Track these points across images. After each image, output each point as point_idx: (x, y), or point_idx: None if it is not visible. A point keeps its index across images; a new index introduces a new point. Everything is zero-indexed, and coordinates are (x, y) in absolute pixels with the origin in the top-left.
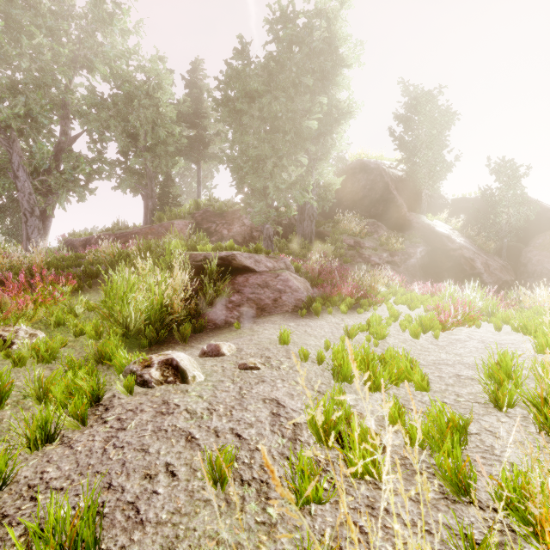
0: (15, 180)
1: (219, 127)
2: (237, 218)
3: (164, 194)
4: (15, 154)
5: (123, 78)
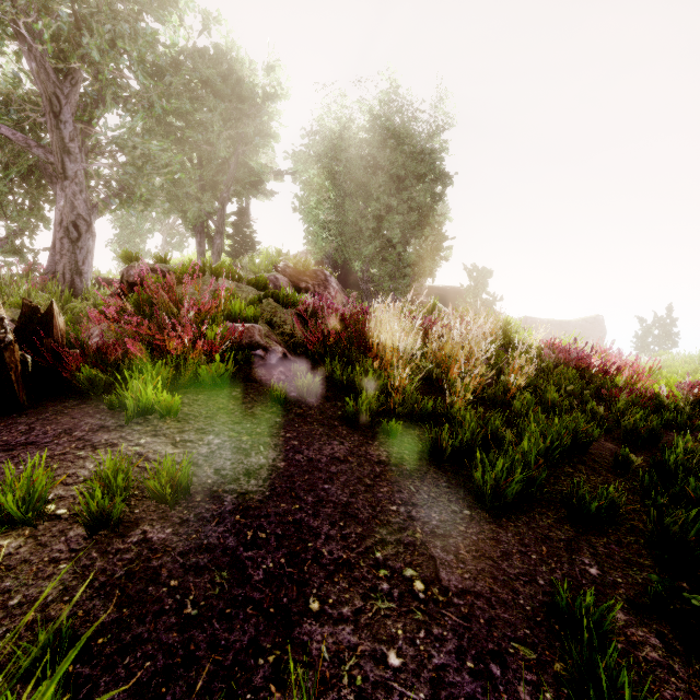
0: (60, 156)
1: (268, 158)
2: (326, 281)
3: (247, 234)
4: (68, 106)
5: (232, 62)
